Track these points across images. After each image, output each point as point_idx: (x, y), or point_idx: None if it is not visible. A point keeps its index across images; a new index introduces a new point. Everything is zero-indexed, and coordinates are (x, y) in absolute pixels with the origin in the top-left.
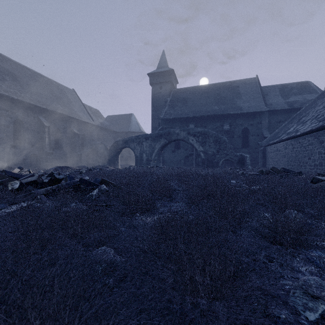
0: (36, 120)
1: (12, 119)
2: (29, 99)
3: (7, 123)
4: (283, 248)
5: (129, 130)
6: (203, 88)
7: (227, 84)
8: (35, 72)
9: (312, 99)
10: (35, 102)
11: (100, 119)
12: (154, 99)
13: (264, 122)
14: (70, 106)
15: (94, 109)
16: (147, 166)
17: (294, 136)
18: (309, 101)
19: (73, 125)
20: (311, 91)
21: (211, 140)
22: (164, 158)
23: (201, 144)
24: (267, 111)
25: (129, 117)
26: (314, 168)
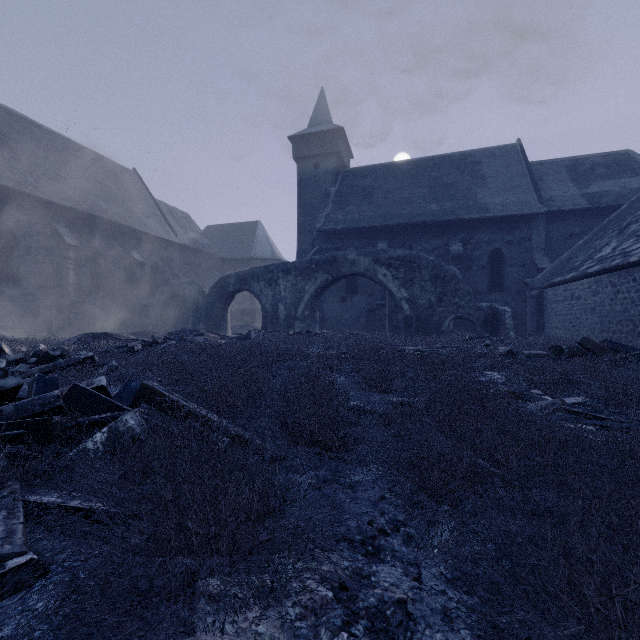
0: (48, 231)
1: None
2: (33, 187)
3: None
4: None
5: (252, 255)
6: (405, 166)
7: (455, 158)
8: (50, 131)
9: None
10: (47, 193)
11: (192, 231)
12: (303, 189)
13: (538, 237)
14: (127, 204)
15: (179, 211)
16: (286, 332)
17: (620, 265)
18: (633, 191)
19: (133, 243)
20: (637, 171)
21: (425, 275)
22: (324, 313)
23: (404, 285)
24: (543, 214)
25: (251, 228)
26: None
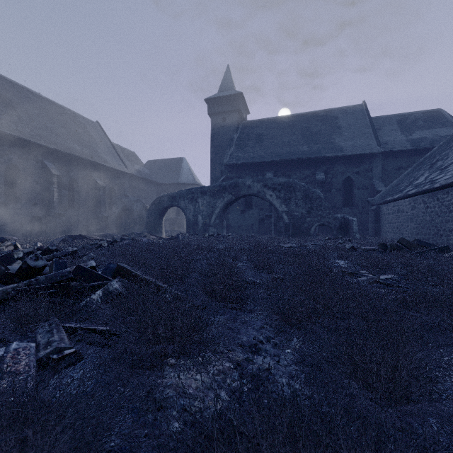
0: (40, 165)
1: (2, 164)
2: (29, 135)
3: None
4: None
5: (179, 181)
6: (285, 119)
7: (320, 114)
8: (40, 96)
9: (447, 135)
10: (39, 139)
11: (137, 165)
12: (215, 136)
13: (376, 169)
14: (93, 146)
15: (128, 151)
16: (203, 234)
17: (428, 189)
18: (442, 138)
19: (97, 173)
20: (445, 124)
21: (299, 195)
22: (229, 221)
23: (284, 202)
24: (380, 154)
25: (178, 162)
26: None
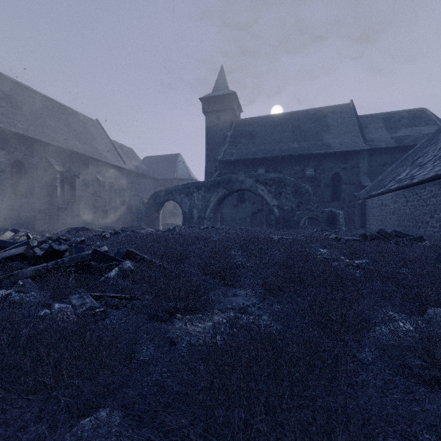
0: (44, 162)
1: (9, 160)
2: (34, 133)
3: (3, 167)
4: None
5: (175, 176)
6: (277, 118)
7: (310, 113)
8: (43, 95)
9: (430, 133)
10: (43, 137)
11: (135, 161)
12: (209, 133)
13: (363, 165)
14: (93, 143)
15: (126, 147)
16: (198, 227)
17: (408, 184)
18: (425, 135)
19: (97, 169)
20: (428, 122)
21: (289, 190)
22: (223, 215)
23: (275, 196)
24: (366, 150)
25: (174, 158)
26: (439, 230)
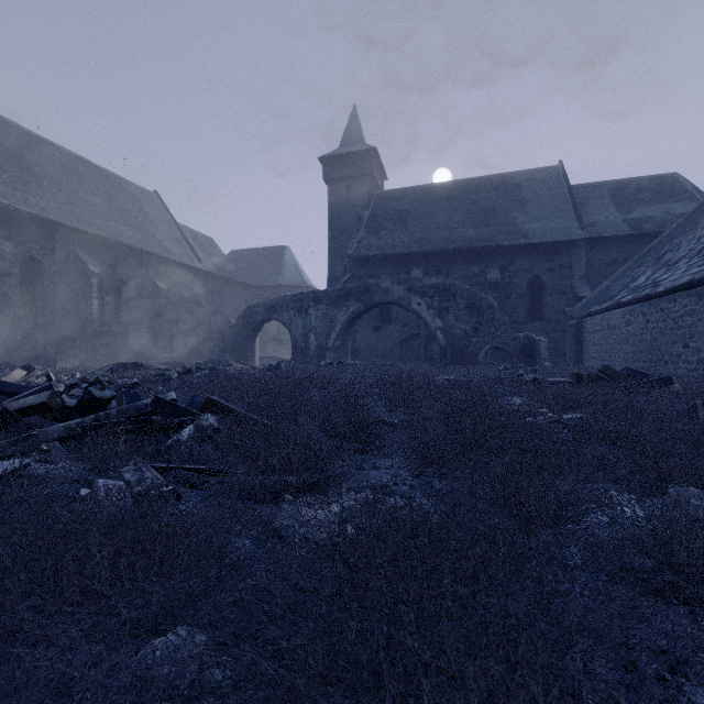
0: (71, 259)
1: (17, 257)
2: (57, 214)
3: (7, 267)
4: (695, 613)
5: (280, 282)
6: (442, 189)
7: (494, 181)
8: (70, 153)
9: (684, 214)
10: (70, 219)
11: (216, 257)
12: (334, 213)
13: (578, 265)
14: (149, 229)
15: (203, 236)
16: (317, 363)
17: (649, 295)
18: (676, 217)
19: (156, 270)
20: (682, 196)
21: (461, 304)
22: (357, 343)
23: (439, 314)
24: (584, 241)
25: (279, 253)
26: (697, 368)
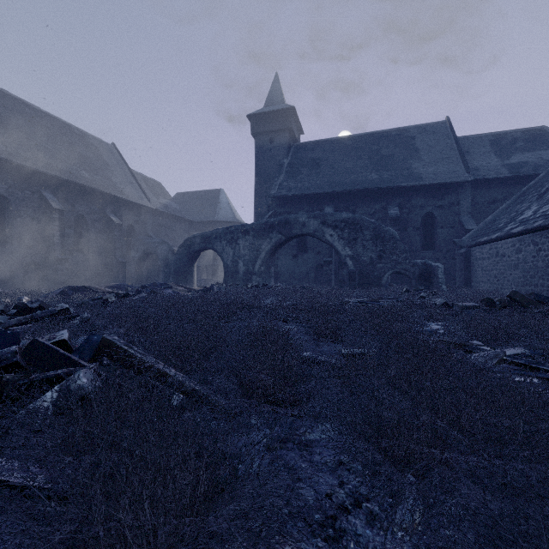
0: (36, 197)
1: None
2: (23, 158)
3: None
4: None
5: (216, 218)
6: (349, 140)
7: (392, 133)
8: (39, 110)
9: None
10: (35, 164)
11: (163, 198)
12: (260, 161)
13: (465, 202)
14: (106, 173)
15: (152, 180)
16: (245, 285)
17: (542, 226)
18: (548, 162)
19: (111, 208)
20: None
21: (367, 235)
22: (278, 268)
23: (348, 244)
24: (470, 182)
25: (215, 194)
26: None
